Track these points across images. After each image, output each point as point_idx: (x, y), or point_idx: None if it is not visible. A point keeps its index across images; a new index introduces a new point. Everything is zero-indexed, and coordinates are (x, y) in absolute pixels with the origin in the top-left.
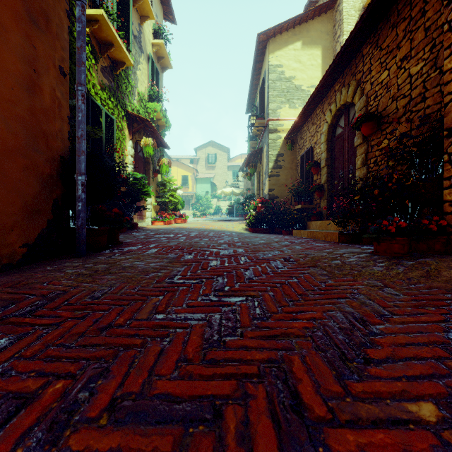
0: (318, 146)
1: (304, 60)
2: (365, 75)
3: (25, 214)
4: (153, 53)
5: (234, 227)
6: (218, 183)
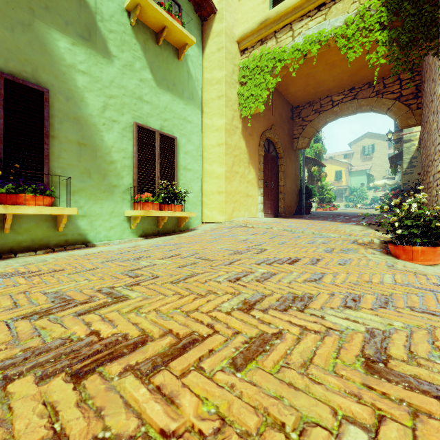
0: None
1: None
2: None
3: (295, 204)
4: None
5: (372, 211)
6: (376, 174)
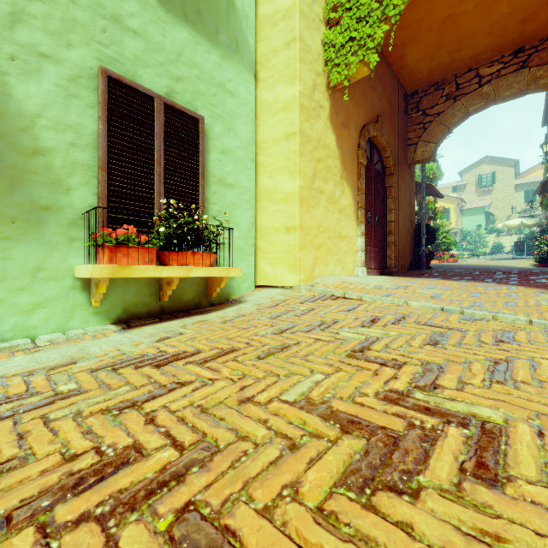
0: None
1: None
2: None
3: (409, 252)
4: None
5: (519, 264)
6: (497, 212)
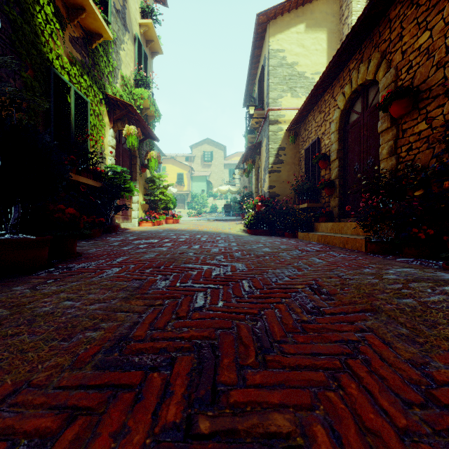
0: (327, 137)
1: (308, 44)
2: (393, 43)
3: None
4: (141, 34)
5: (231, 228)
6: (214, 182)
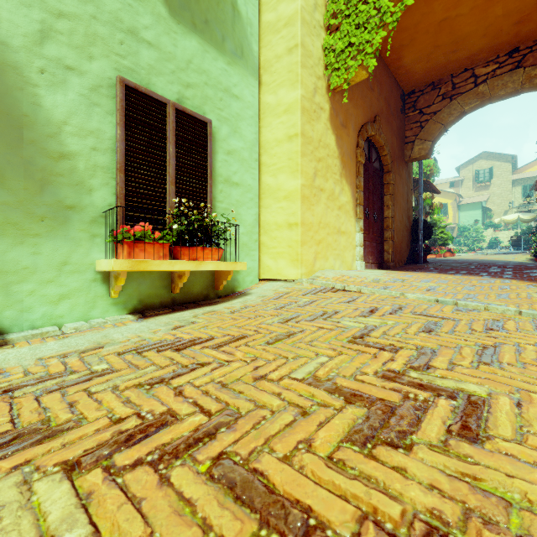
0: None
1: None
2: None
3: (406, 247)
4: None
5: (515, 258)
6: (495, 207)
